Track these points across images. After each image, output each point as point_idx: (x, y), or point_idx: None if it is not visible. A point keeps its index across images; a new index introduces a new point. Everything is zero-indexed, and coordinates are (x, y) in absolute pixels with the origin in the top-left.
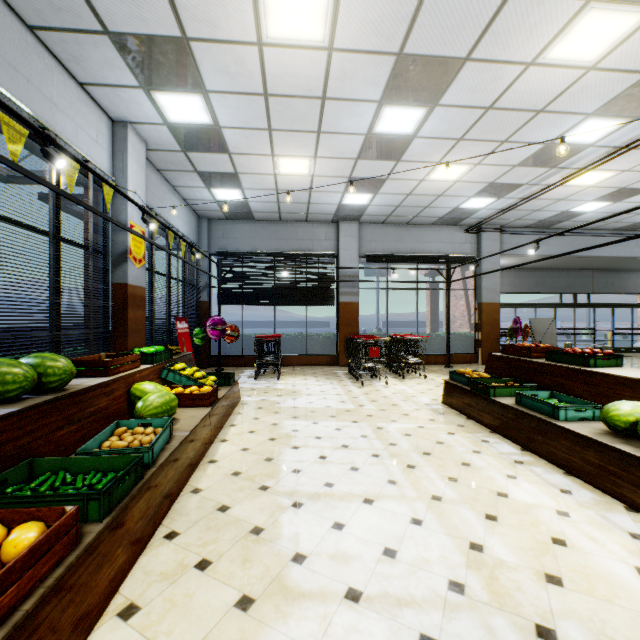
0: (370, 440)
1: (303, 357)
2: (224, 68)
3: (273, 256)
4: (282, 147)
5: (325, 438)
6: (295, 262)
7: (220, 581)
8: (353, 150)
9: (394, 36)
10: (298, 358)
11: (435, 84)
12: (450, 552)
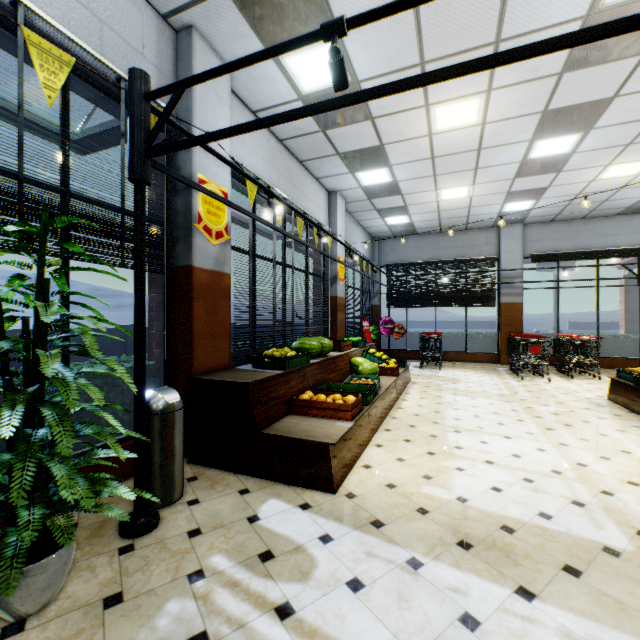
0: (518, 413)
1: (462, 354)
2: (404, 152)
3: (434, 264)
4: (444, 183)
5: (479, 407)
6: (454, 268)
7: (417, 446)
8: (509, 173)
9: (537, 104)
10: (457, 354)
11: (585, 118)
12: (559, 463)
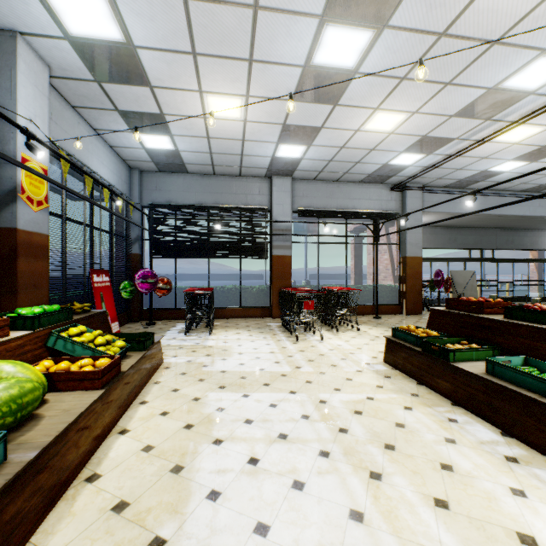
0: (314, 424)
1: (237, 309)
2: None
3: (207, 209)
4: (210, 80)
5: (257, 422)
6: (229, 216)
7: None
8: (288, 88)
9: None
10: (232, 310)
11: None
12: None
